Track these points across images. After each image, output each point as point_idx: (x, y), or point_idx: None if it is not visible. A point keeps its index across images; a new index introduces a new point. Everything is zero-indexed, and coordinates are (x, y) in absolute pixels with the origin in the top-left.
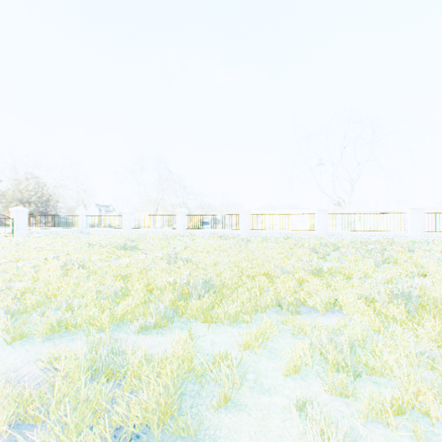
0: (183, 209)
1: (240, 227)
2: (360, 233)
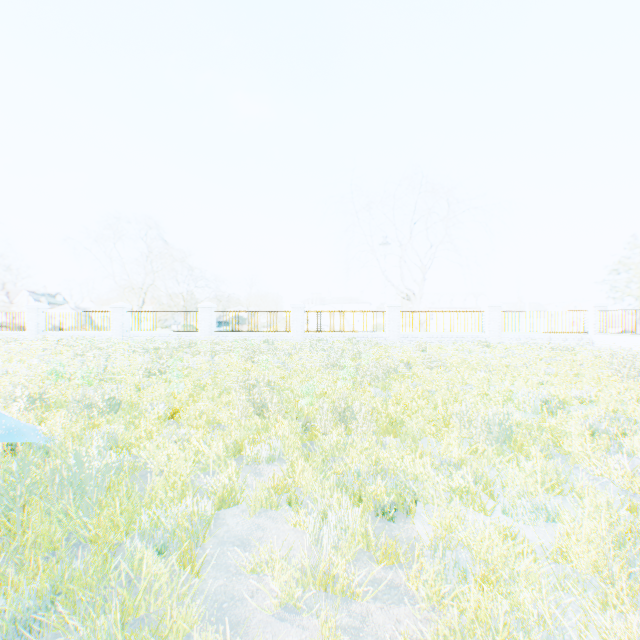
0: (37, 304)
1: (112, 328)
2: (245, 334)
